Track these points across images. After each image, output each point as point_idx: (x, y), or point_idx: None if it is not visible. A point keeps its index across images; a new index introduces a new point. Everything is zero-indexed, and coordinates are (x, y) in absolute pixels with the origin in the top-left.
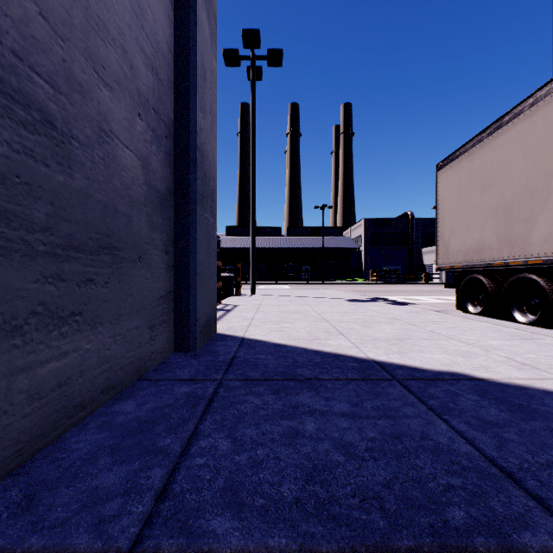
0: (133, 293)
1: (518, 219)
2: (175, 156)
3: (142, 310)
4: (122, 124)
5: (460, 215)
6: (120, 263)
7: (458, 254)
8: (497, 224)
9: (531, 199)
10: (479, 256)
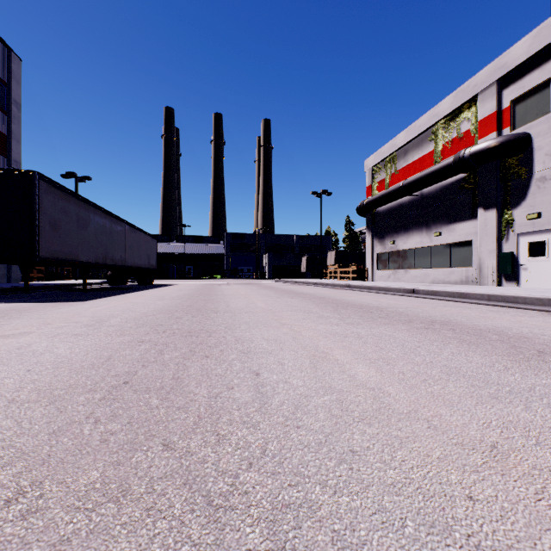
0: None
1: None
2: None
3: None
4: None
5: None
6: None
7: None
8: None
9: None
10: None
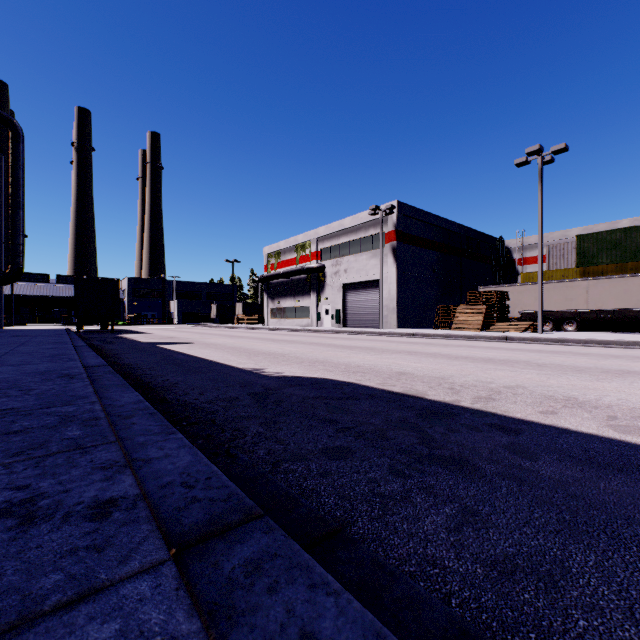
0: None
1: None
2: None
3: None
4: None
5: None
6: None
7: None
8: None
9: None
10: None
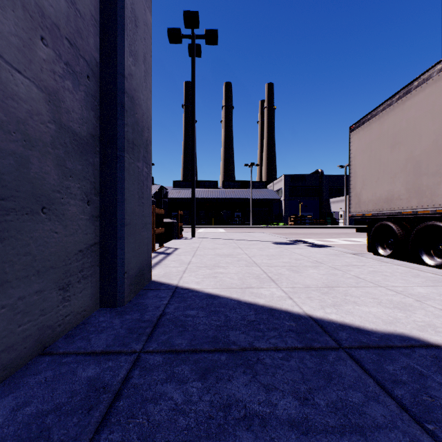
0: (31, 251)
1: (427, 173)
2: (101, 100)
3: (47, 270)
4: (8, 40)
5: (371, 170)
6: (4, 216)
7: (369, 204)
8: (406, 177)
9: (440, 154)
10: (389, 205)
